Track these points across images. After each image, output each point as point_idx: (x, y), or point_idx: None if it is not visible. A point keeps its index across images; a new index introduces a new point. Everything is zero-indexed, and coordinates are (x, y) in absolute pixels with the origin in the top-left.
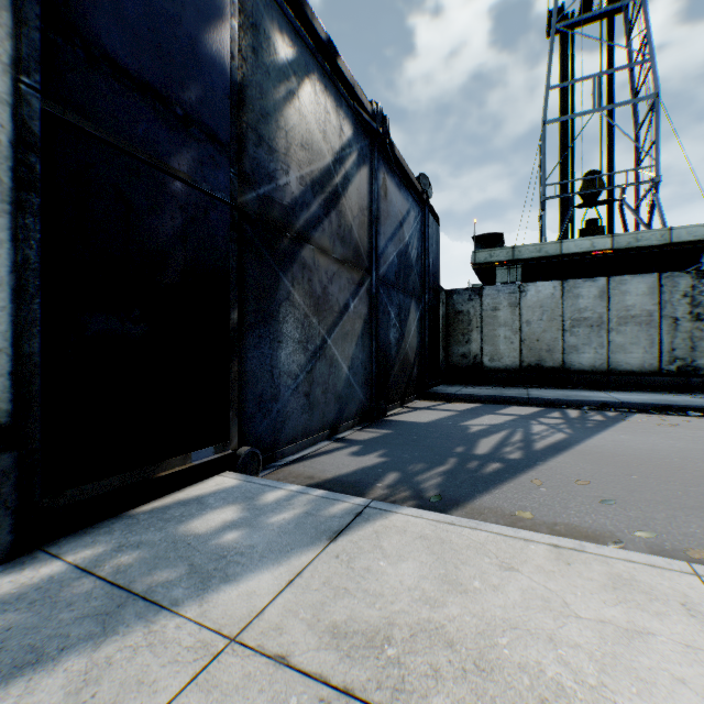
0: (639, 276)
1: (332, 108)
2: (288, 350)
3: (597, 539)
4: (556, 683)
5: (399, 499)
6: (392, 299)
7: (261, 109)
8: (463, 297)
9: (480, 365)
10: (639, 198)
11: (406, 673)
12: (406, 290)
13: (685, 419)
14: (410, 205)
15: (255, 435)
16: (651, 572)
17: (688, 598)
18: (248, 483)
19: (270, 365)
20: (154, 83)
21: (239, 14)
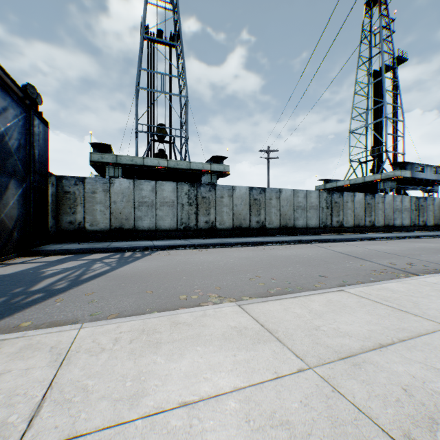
0: (169, 182)
1: None
2: None
3: (64, 325)
4: None
5: None
6: None
7: None
8: (71, 182)
9: (83, 229)
10: (182, 144)
11: None
12: (4, 171)
13: (177, 251)
14: (10, 104)
15: None
16: (55, 335)
17: (60, 343)
18: None
19: None
20: None
21: None
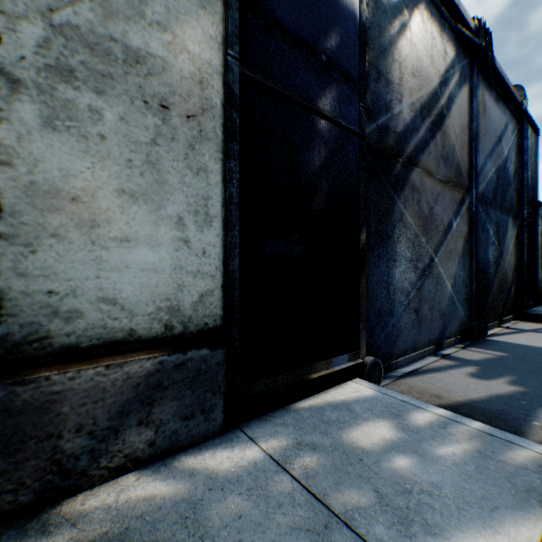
0: None
1: (436, 33)
2: (401, 268)
3: None
4: None
5: None
6: (489, 217)
7: (379, 47)
8: None
9: None
10: None
11: None
12: (502, 207)
13: None
14: (506, 118)
15: (375, 345)
16: None
17: None
18: (384, 395)
19: (386, 282)
20: (307, 37)
21: None
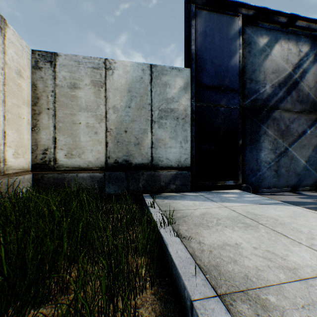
0: None
1: (292, 45)
2: (265, 153)
3: None
4: (299, 230)
5: None
6: None
7: (251, 70)
8: None
9: None
10: None
11: (259, 218)
12: None
13: None
14: None
15: (249, 181)
16: None
17: None
18: (242, 192)
19: (255, 158)
20: (216, 85)
21: (242, 45)
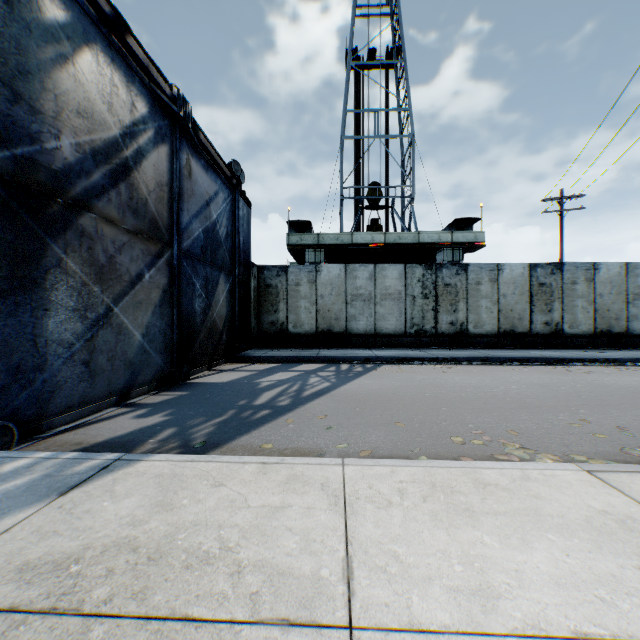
0: (394, 265)
1: (122, 82)
2: (60, 318)
3: (310, 455)
4: (205, 553)
5: (166, 450)
6: (197, 271)
7: (19, 65)
8: (272, 273)
9: (286, 331)
10: (404, 208)
11: (81, 580)
12: (214, 264)
13: (412, 366)
14: (219, 187)
15: (10, 407)
16: (317, 468)
17: (328, 480)
18: None
19: (32, 334)
20: None
21: None
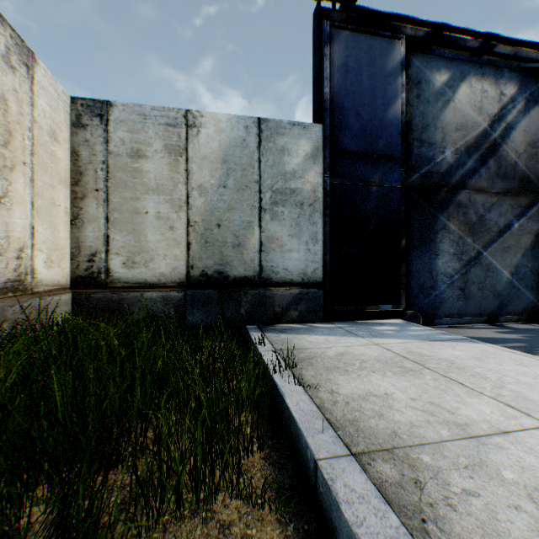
0: None
1: (489, 85)
2: (443, 259)
3: None
4: (485, 377)
5: None
6: None
7: (422, 125)
8: None
9: None
10: None
11: (426, 361)
12: None
13: None
14: None
15: (418, 306)
16: None
17: None
18: (406, 323)
19: (428, 268)
20: (364, 150)
21: (407, 85)
